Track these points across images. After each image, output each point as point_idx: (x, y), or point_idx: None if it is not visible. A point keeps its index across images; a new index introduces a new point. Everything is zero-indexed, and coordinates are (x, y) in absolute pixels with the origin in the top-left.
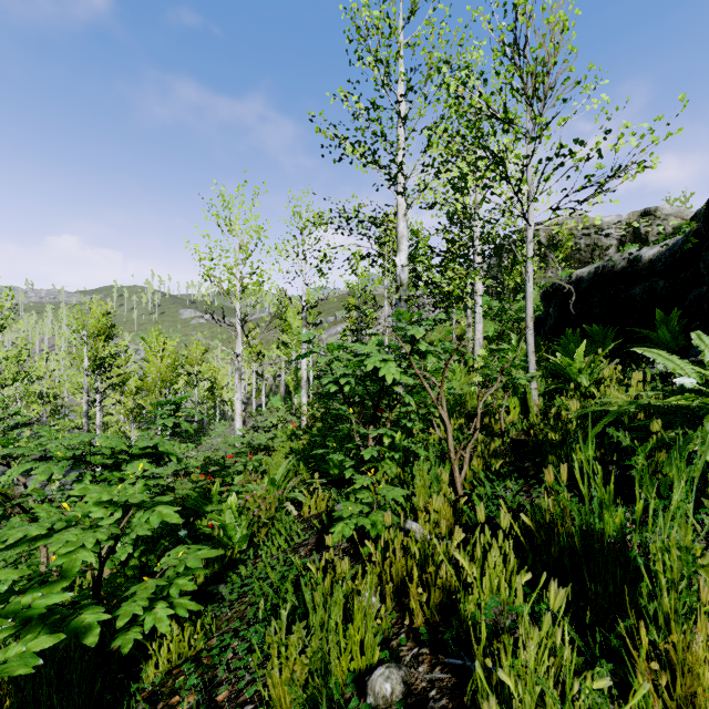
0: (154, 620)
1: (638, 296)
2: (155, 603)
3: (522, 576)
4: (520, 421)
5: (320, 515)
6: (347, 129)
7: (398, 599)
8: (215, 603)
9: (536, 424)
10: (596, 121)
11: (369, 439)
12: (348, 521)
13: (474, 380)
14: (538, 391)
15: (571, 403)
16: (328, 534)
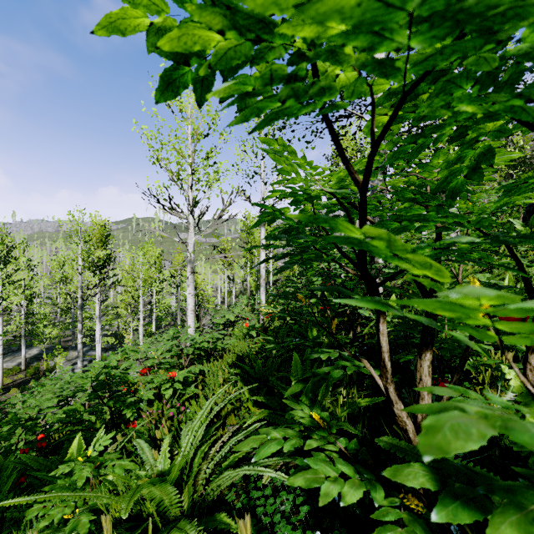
0: None
1: None
2: None
3: None
4: None
5: None
6: None
7: None
8: None
9: None
10: None
11: (420, 392)
12: None
13: None
14: None
15: None
16: None
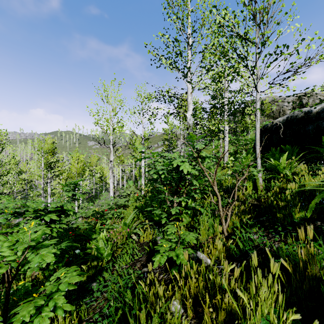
0: (39, 322)
1: (311, 130)
2: (42, 308)
3: (289, 311)
4: (253, 194)
5: (149, 242)
6: (163, 50)
7: (194, 308)
8: (89, 294)
9: (262, 196)
10: (294, 35)
11: (174, 202)
12: (163, 253)
13: (227, 173)
14: (262, 178)
15: (291, 185)
16: (152, 255)
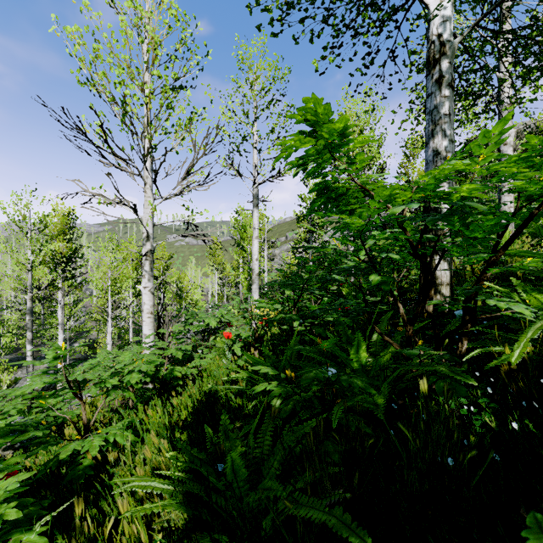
0: None
1: None
2: None
3: None
4: None
5: None
6: None
7: None
8: None
9: None
10: None
11: None
12: None
13: None
14: None
15: None
16: None
